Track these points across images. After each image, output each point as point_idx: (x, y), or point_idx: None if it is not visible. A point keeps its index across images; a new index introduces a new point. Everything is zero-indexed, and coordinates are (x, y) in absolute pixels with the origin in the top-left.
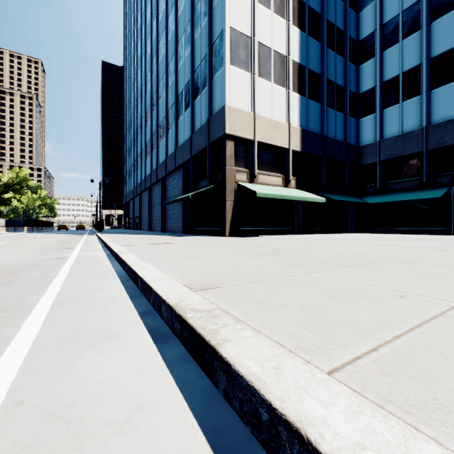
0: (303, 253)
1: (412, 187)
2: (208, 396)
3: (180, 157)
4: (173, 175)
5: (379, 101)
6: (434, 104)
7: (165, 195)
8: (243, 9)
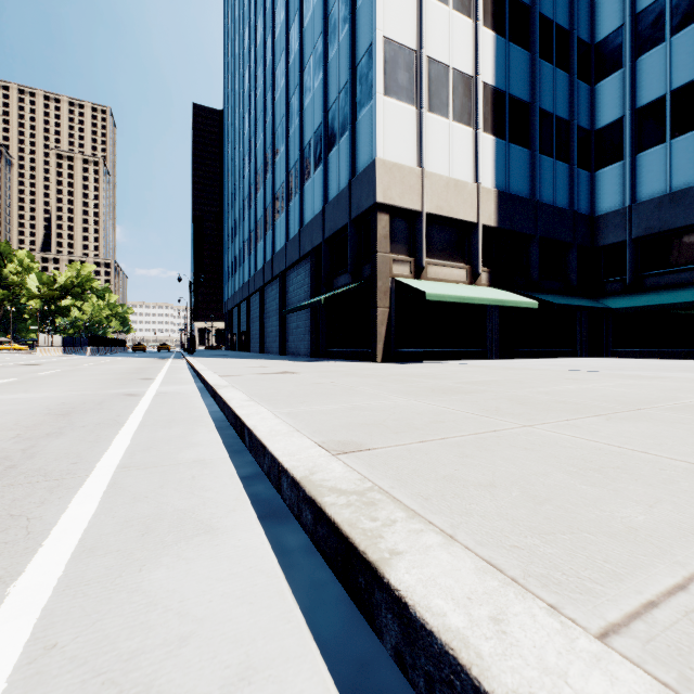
0: (506, 391)
1: (689, 281)
2: (350, 610)
3: (307, 242)
4: (296, 269)
5: (629, 140)
6: None
7: (285, 299)
8: (404, 7)
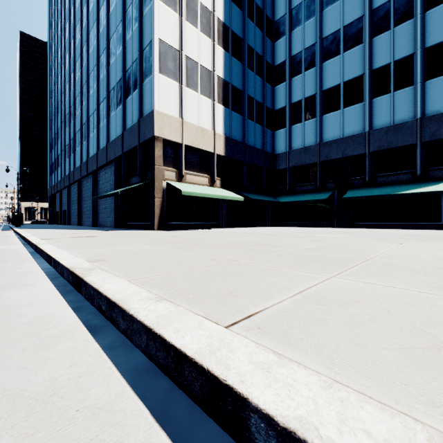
0: (199, 241)
1: (311, 190)
2: (134, 375)
3: (112, 153)
4: (105, 169)
5: (288, 118)
6: (324, 126)
7: (97, 189)
8: (172, 24)
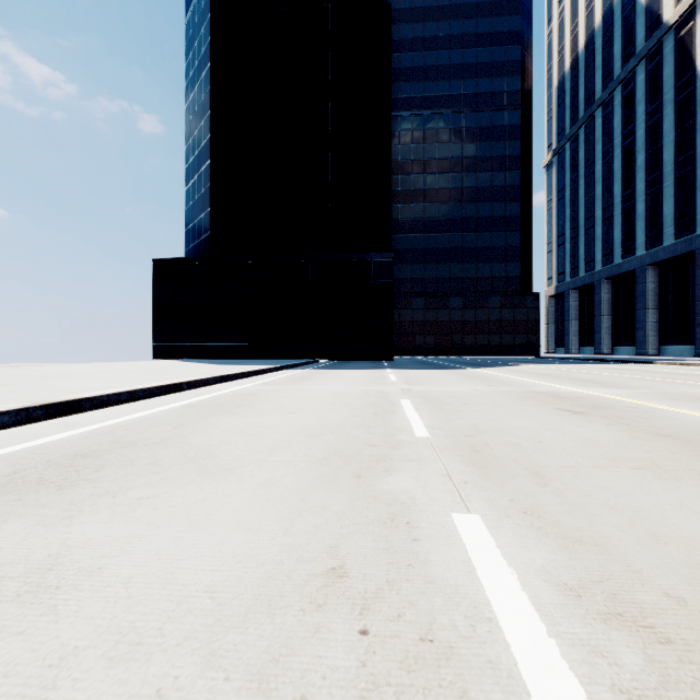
0: None
1: None
2: None
3: None
4: None
5: None
6: None
7: None
8: None
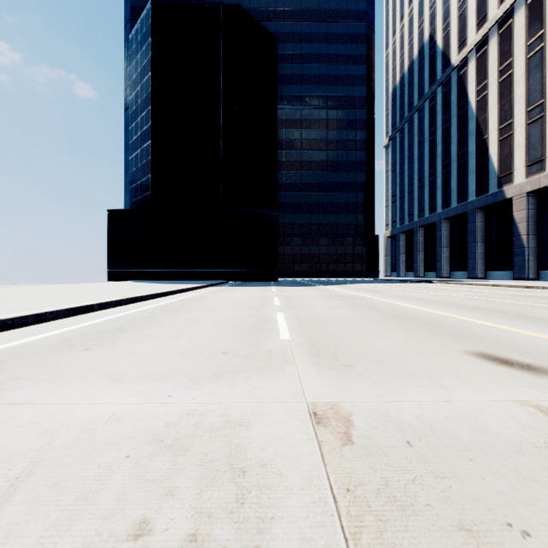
0: None
1: None
2: None
3: None
4: None
5: None
6: None
7: None
8: None
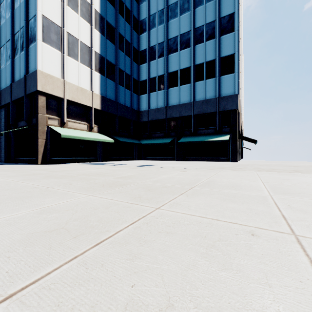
0: (56, 173)
1: (162, 136)
2: None
3: (2, 99)
4: None
5: (148, 88)
6: (169, 96)
7: None
8: (54, 6)
